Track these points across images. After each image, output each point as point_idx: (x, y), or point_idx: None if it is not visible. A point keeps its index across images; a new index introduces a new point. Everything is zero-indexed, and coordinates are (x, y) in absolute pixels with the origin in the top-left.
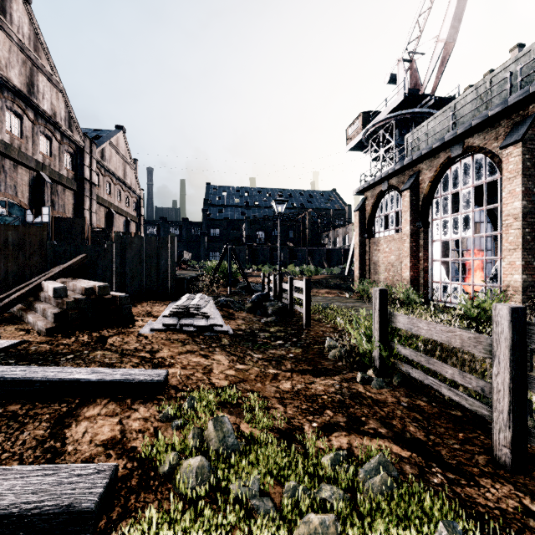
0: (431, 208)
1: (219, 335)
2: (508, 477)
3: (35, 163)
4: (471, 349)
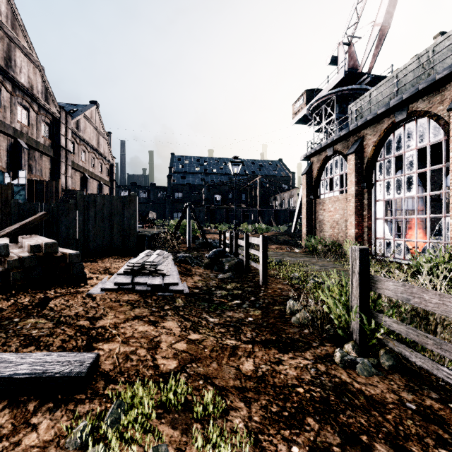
0: (375, 170)
1: (174, 295)
2: None
3: (13, 130)
4: None
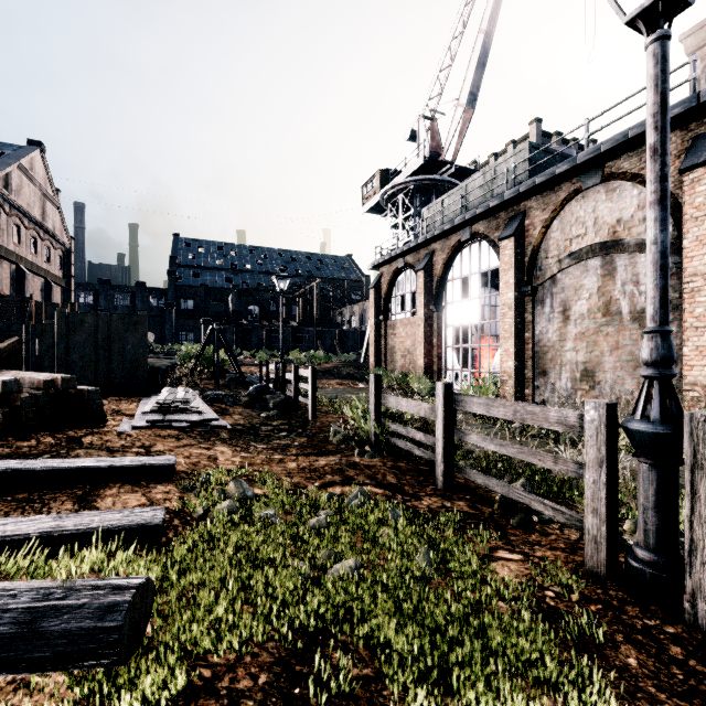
0: (445, 291)
1: (216, 430)
2: (441, 494)
3: None
4: (430, 416)
